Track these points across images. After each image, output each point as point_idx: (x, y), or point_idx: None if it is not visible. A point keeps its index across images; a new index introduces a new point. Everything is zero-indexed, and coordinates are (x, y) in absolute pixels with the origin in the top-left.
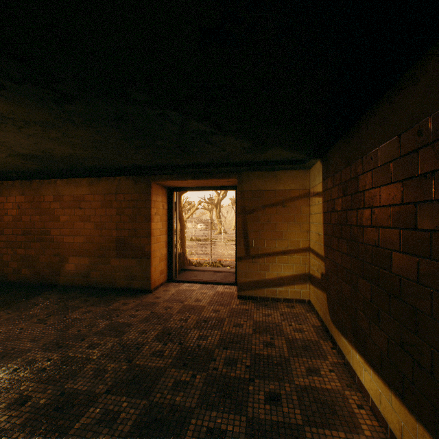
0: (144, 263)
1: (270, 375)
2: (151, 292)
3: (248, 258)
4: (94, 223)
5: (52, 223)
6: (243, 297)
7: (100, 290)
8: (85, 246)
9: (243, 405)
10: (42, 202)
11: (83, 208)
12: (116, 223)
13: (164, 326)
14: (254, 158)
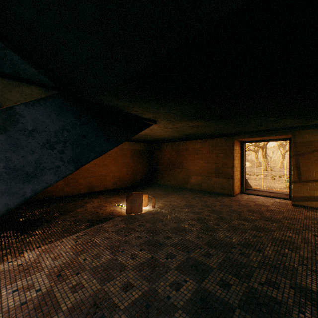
0: (230, 181)
1: (315, 231)
2: (234, 196)
3: (300, 182)
4: (203, 161)
5: (184, 161)
6: (295, 205)
7: (206, 192)
8: (199, 171)
9: (299, 233)
10: (179, 151)
11: (198, 153)
12: (215, 160)
13: (249, 208)
14: (305, 124)
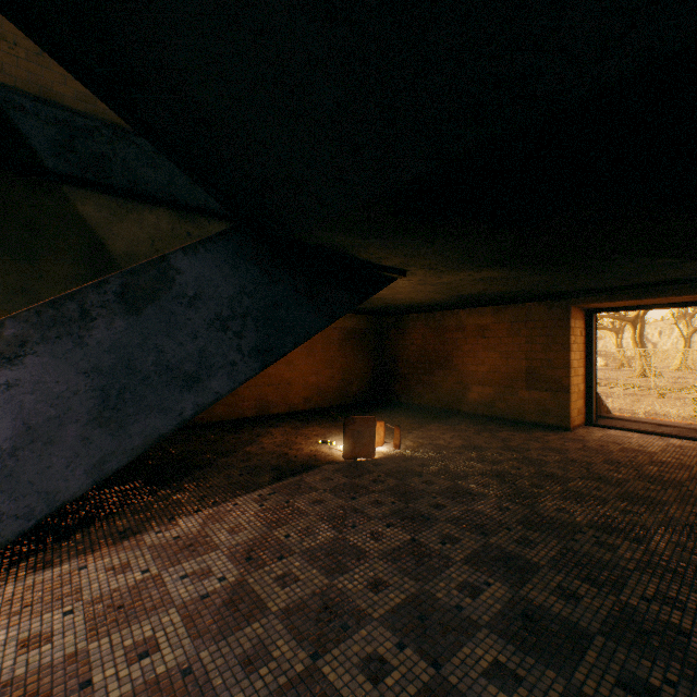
0: (560, 397)
1: None
2: (570, 431)
3: None
4: (498, 353)
5: (454, 352)
6: None
7: (505, 422)
8: (488, 376)
9: None
10: (444, 332)
11: (486, 337)
12: (525, 352)
13: (607, 457)
14: None
